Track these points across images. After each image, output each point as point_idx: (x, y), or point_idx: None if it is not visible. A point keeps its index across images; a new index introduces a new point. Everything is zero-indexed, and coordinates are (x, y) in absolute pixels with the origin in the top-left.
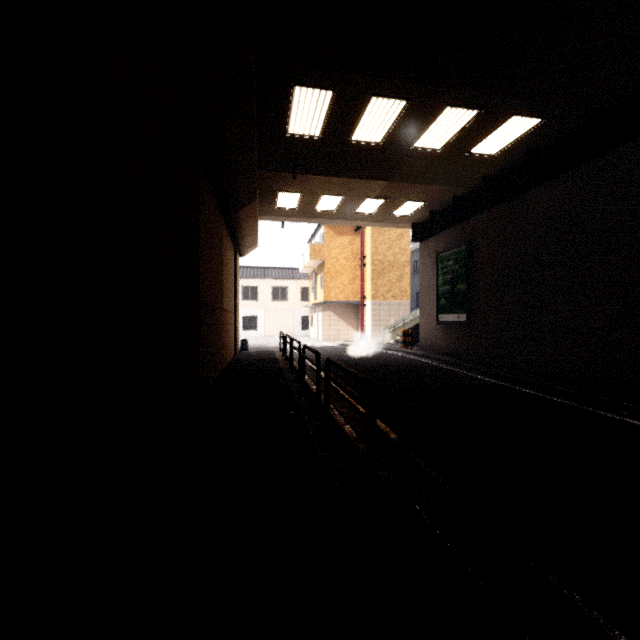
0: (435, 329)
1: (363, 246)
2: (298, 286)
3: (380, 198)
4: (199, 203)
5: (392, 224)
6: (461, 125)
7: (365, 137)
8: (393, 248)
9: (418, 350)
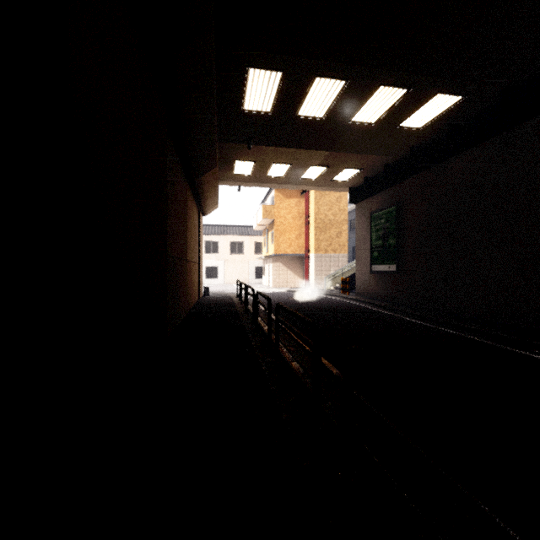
0: (369, 278)
1: (307, 207)
2: (252, 241)
3: (322, 166)
4: (166, 168)
5: (332, 188)
6: (392, 102)
7: (310, 113)
8: (333, 209)
9: (354, 295)
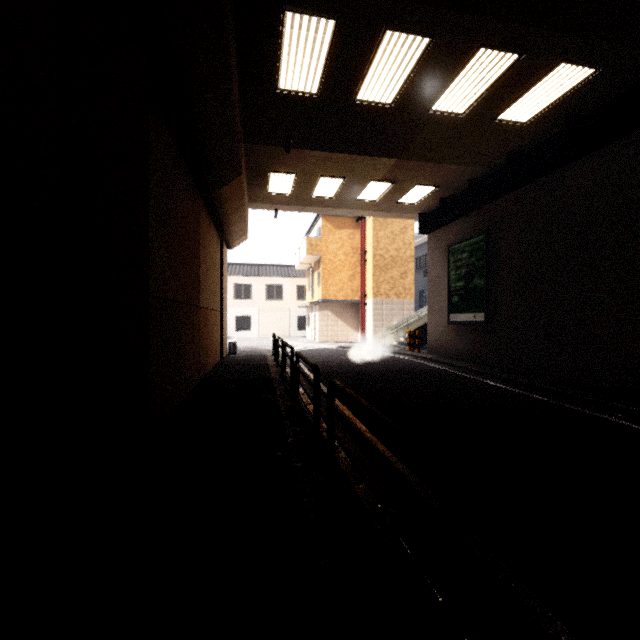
0: (446, 330)
1: (364, 240)
2: (294, 284)
3: (386, 181)
4: (146, 152)
5: (397, 214)
6: (494, 77)
7: (373, 95)
8: (396, 242)
9: (426, 353)
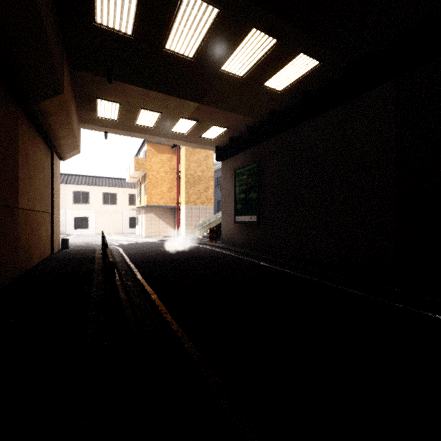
0: (233, 227)
1: (179, 163)
2: (126, 193)
3: (192, 119)
4: None
5: (201, 145)
6: (261, 53)
7: (179, 47)
8: (201, 166)
9: (221, 243)
